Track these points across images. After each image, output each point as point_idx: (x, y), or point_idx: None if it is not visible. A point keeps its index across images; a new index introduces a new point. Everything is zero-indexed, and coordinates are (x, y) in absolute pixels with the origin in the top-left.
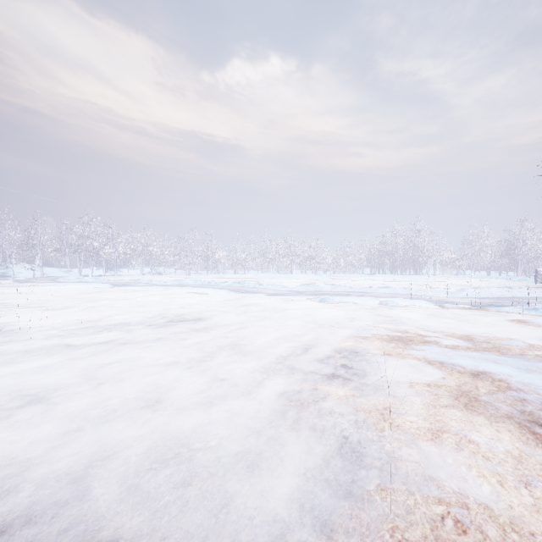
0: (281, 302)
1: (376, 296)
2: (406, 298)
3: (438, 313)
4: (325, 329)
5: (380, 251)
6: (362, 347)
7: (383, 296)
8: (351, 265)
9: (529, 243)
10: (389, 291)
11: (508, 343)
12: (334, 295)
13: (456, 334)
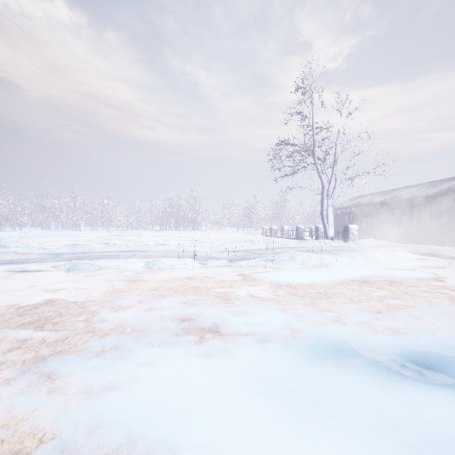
0: (1, 277)
1: (148, 256)
2: (177, 256)
3: (202, 272)
4: (1, 347)
5: (167, 211)
6: (18, 424)
7: (155, 256)
8: (143, 222)
9: (258, 210)
10: (164, 248)
11: (266, 321)
12: (99, 257)
13: (213, 314)
